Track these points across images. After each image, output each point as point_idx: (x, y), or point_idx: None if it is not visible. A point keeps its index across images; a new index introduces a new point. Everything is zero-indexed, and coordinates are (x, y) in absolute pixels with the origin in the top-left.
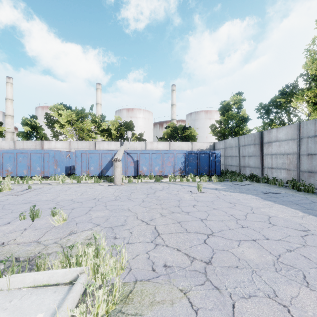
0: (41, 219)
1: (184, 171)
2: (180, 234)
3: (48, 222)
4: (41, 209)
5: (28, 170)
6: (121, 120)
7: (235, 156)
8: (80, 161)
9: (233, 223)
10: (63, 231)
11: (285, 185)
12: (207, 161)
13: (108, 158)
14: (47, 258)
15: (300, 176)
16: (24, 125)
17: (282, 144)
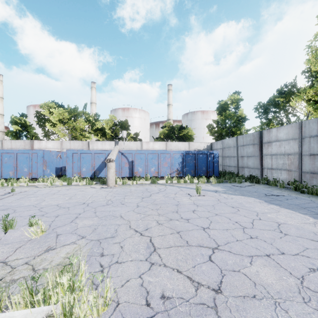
0: (16, 230)
1: (181, 172)
2: (180, 248)
3: (24, 234)
4: (20, 217)
5: (15, 171)
6: (115, 119)
7: (233, 157)
8: (71, 161)
9: (240, 233)
10: (39, 246)
11: (286, 187)
12: (205, 161)
13: (101, 159)
14: (9, 288)
15: (302, 177)
16: (13, 123)
17: (283, 144)
